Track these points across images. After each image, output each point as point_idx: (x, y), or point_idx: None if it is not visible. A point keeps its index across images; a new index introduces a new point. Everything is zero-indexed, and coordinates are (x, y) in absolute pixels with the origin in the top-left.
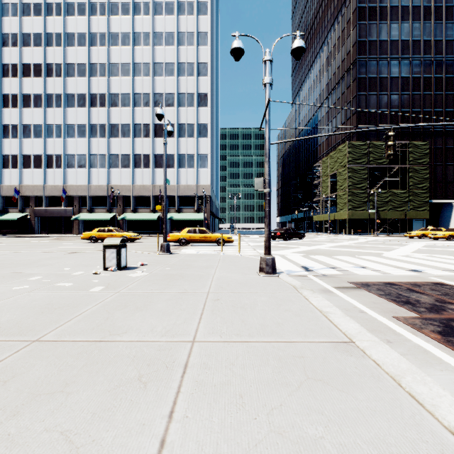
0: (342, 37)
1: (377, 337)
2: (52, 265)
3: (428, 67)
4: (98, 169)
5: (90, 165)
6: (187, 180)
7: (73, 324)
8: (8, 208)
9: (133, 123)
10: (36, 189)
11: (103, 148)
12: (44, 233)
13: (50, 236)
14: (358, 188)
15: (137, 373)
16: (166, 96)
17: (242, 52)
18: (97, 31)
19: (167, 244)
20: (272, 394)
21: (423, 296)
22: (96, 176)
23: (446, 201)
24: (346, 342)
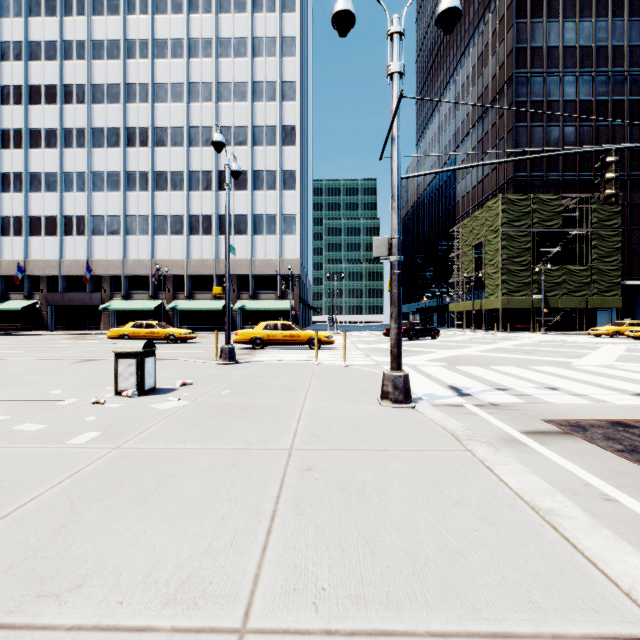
0: (491, 44)
1: None
2: (34, 385)
3: (620, 86)
4: (138, 236)
5: (126, 231)
6: (266, 252)
7: None
8: (8, 293)
9: (188, 170)
10: (49, 265)
11: (144, 206)
12: (60, 329)
13: (67, 334)
14: (517, 263)
15: None
16: (235, 131)
17: (353, 19)
18: (136, 37)
19: (231, 347)
20: None
21: None
22: (135, 247)
23: None
24: None
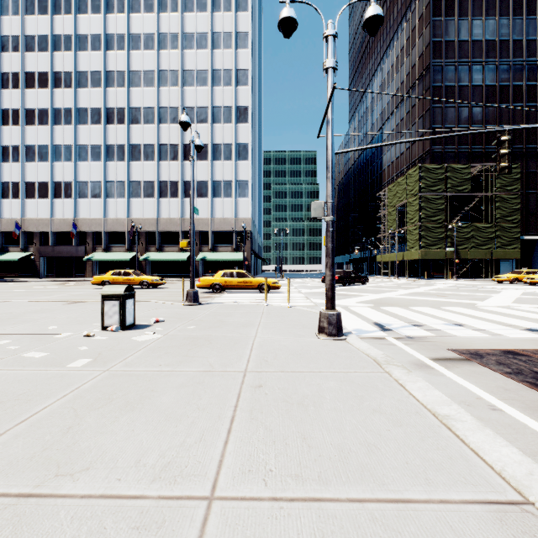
0: (412, 38)
1: None
2: (35, 322)
3: (519, 73)
4: (116, 199)
5: (106, 194)
6: (223, 212)
7: (2, 444)
8: (8, 246)
9: (158, 143)
10: (41, 223)
11: (121, 174)
12: (51, 277)
13: (57, 280)
14: (433, 221)
15: None
16: (198, 111)
17: (295, 24)
18: (115, 32)
19: (195, 291)
20: None
21: None
22: (114, 208)
23: None
24: (516, 502)
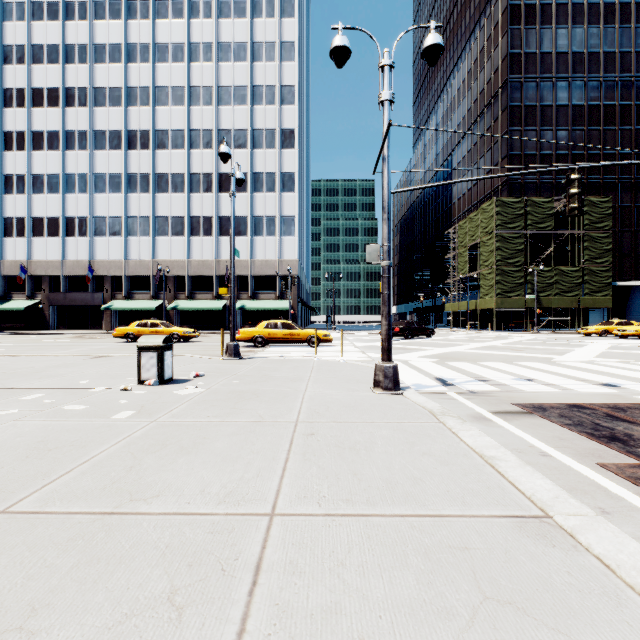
0: (486, 49)
1: (582, 502)
2: (62, 376)
3: (611, 91)
4: (140, 237)
5: (127, 232)
6: (266, 253)
7: (72, 479)
8: (11, 293)
9: (189, 172)
10: (51, 265)
11: (146, 208)
12: (62, 329)
13: (71, 333)
14: (510, 264)
15: (169, 585)
16: (235, 134)
17: (348, 53)
18: (138, 41)
19: (236, 344)
20: (423, 637)
21: (636, 428)
22: (137, 248)
23: (637, 283)
24: (537, 516)
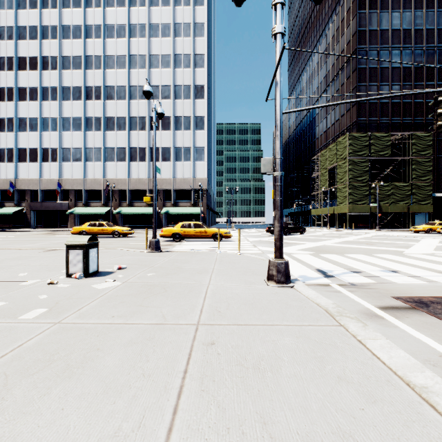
0: (341, 28)
1: None
2: (9, 269)
3: (431, 57)
4: (94, 162)
5: (86, 159)
6: (183, 173)
7: None
8: (4, 202)
9: (129, 116)
10: (32, 182)
11: (98, 141)
12: (40, 227)
13: (44, 230)
14: (359, 181)
15: None
16: (162, 89)
17: None
18: (93, 23)
19: (157, 240)
20: None
21: None
22: (92, 170)
23: None
24: None
